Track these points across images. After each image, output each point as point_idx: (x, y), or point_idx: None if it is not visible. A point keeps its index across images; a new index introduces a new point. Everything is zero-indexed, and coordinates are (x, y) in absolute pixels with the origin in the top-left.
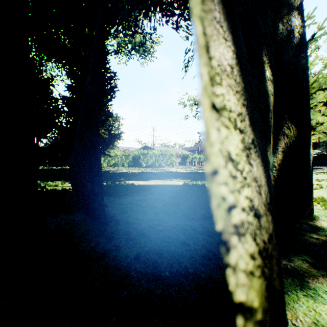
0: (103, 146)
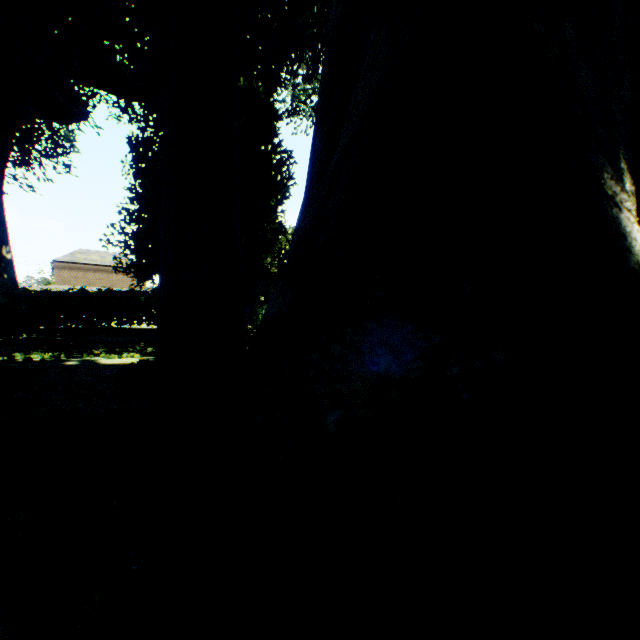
0: (268, 287)
